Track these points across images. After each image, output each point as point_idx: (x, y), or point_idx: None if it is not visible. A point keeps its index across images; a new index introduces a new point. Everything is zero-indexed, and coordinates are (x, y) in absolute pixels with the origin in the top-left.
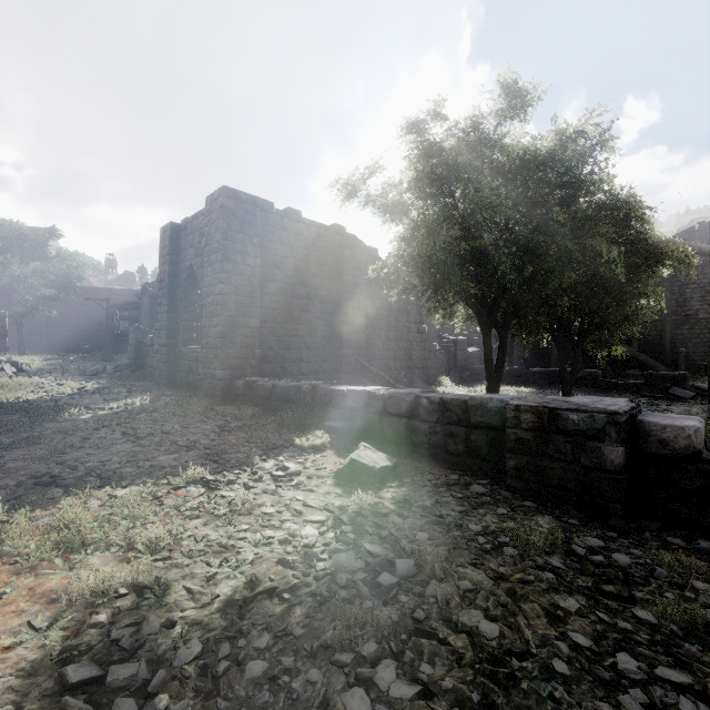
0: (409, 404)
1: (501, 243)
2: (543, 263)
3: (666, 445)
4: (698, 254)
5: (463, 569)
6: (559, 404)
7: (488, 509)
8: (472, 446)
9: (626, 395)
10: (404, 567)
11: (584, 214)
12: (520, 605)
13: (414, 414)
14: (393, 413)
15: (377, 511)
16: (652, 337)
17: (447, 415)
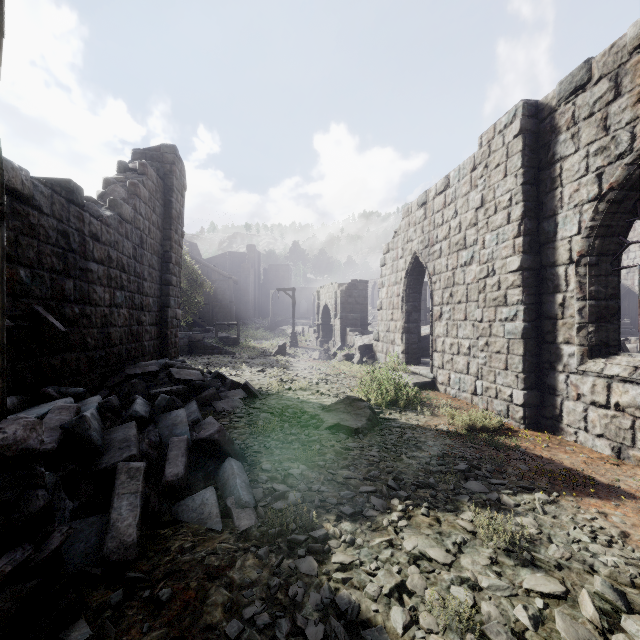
0: None
1: None
2: None
3: (195, 339)
4: (222, 275)
5: None
6: None
7: None
8: None
9: None
10: None
11: None
12: None
13: None
14: None
15: None
16: (205, 312)
17: None
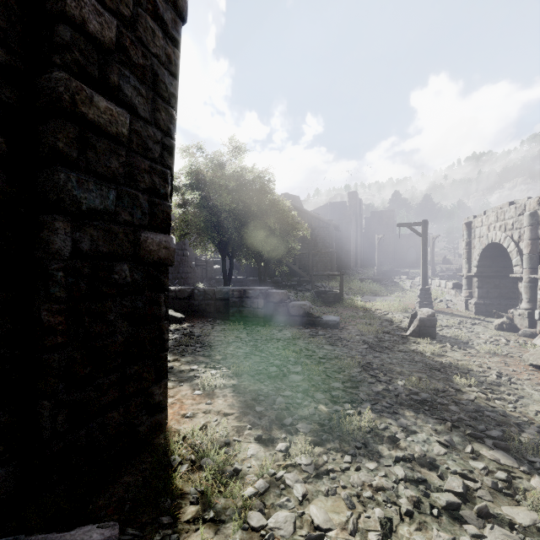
0: (189, 293)
1: (230, 219)
2: (249, 227)
3: (275, 298)
4: (322, 221)
5: (214, 334)
6: (247, 288)
7: (223, 325)
8: (217, 308)
9: (289, 290)
10: (197, 335)
11: (265, 207)
12: (230, 337)
13: (191, 297)
14: (181, 298)
15: (183, 329)
16: (305, 261)
17: (207, 296)
